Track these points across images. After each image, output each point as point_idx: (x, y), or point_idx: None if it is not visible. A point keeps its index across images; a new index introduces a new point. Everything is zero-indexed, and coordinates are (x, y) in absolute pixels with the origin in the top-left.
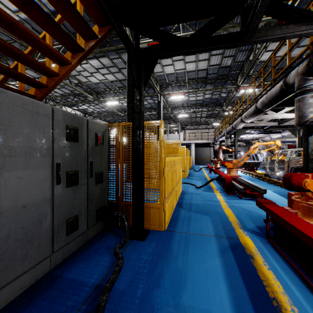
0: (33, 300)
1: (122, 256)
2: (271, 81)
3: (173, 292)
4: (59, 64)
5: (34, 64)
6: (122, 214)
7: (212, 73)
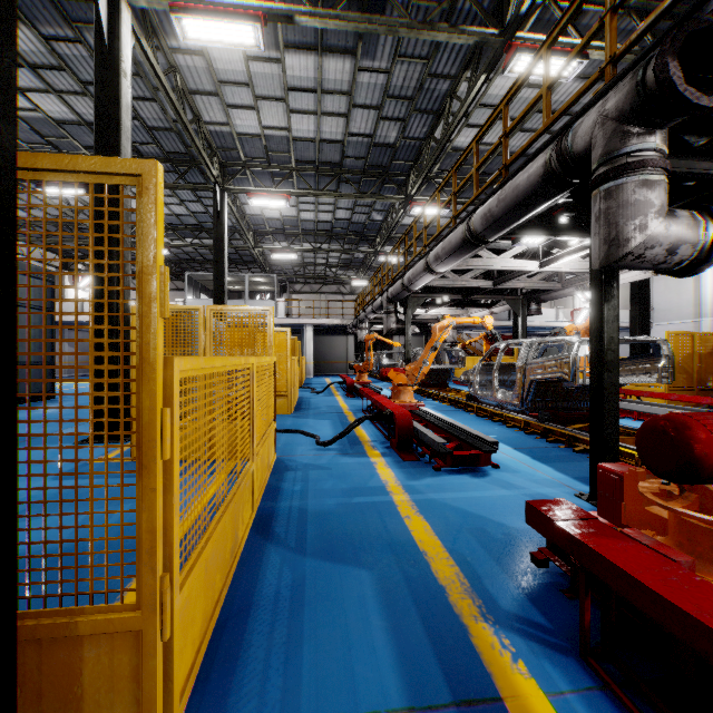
0: None
1: None
2: (498, 172)
3: None
4: None
5: None
6: None
7: (355, 156)
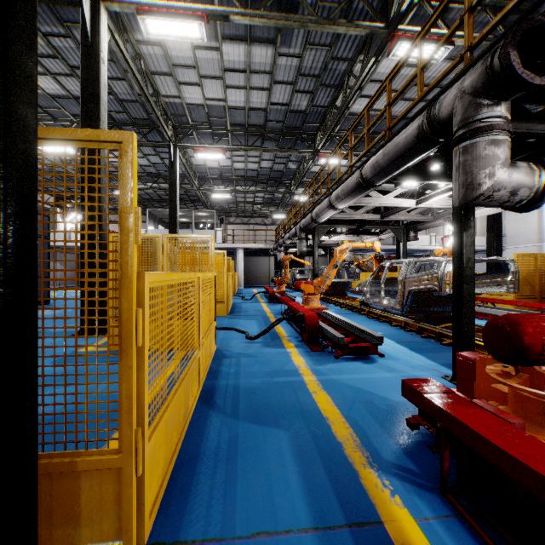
0: None
1: None
2: (384, 132)
3: None
4: None
5: None
6: None
7: (276, 120)
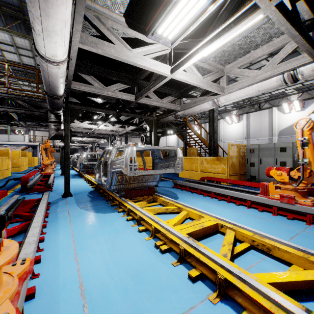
0: None
1: None
2: None
3: None
4: None
5: None
6: None
7: None
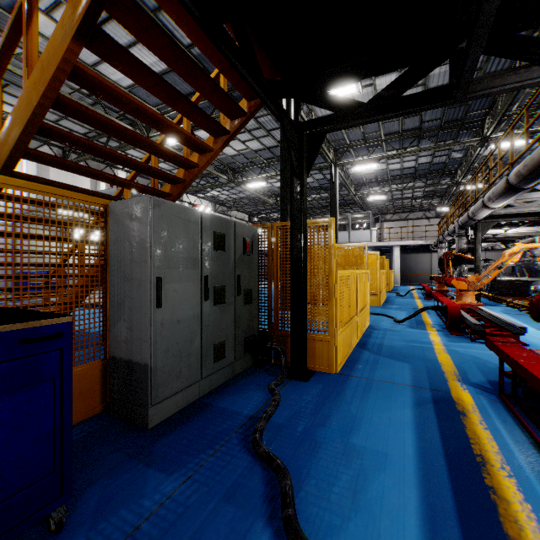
0: (189, 419)
1: (279, 393)
2: (539, 133)
3: (342, 433)
4: (200, 152)
5: (174, 158)
6: (278, 346)
7: (432, 119)
